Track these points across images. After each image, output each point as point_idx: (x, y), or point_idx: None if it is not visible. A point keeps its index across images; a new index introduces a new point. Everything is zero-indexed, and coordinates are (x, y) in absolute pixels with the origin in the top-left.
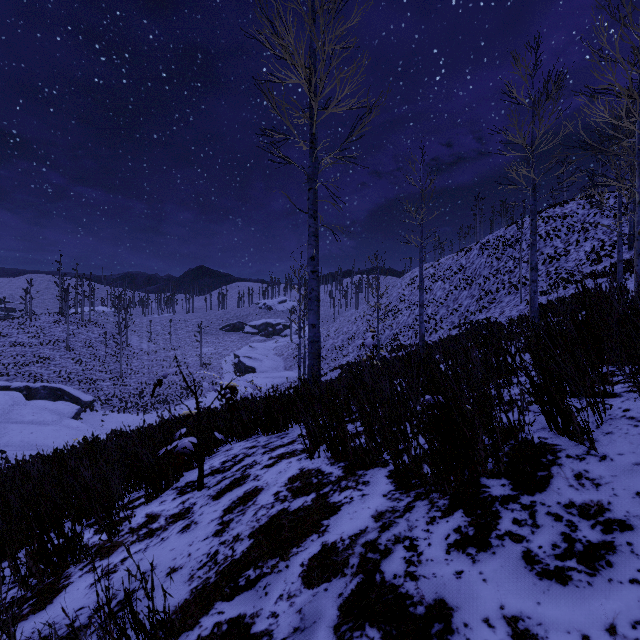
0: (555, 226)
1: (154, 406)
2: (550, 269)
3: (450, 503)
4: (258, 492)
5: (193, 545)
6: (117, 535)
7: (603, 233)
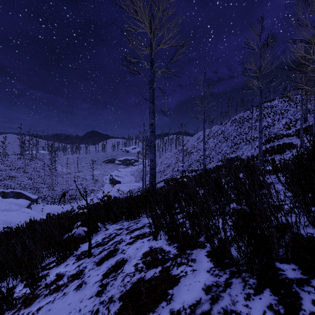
0: (267, 111)
1: (69, 201)
2: (265, 132)
3: (258, 282)
4: (124, 263)
5: (82, 302)
6: (37, 289)
7: (291, 115)
